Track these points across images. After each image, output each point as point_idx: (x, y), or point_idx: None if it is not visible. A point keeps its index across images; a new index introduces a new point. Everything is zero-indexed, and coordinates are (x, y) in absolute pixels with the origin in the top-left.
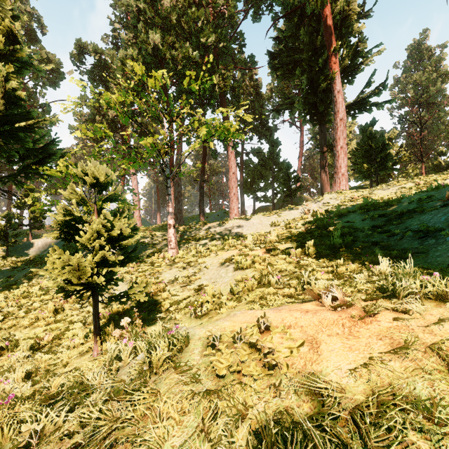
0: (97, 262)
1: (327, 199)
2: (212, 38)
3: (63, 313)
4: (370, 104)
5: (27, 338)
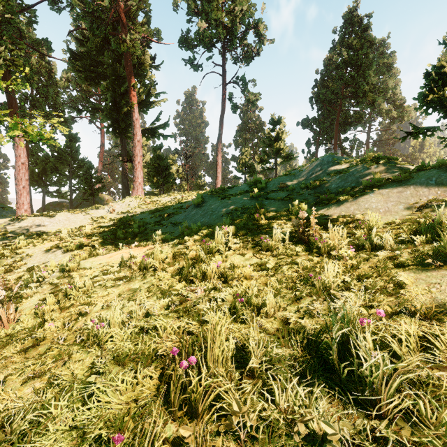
0: None
1: (129, 202)
2: None
3: None
4: (158, 134)
5: None
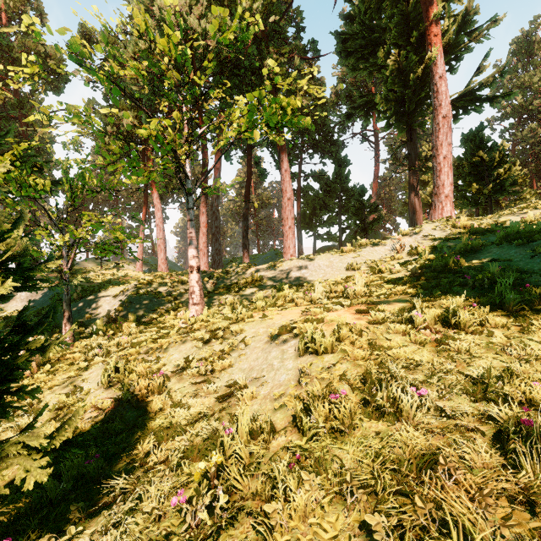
0: None
1: (429, 230)
2: (260, 3)
3: None
4: (481, 100)
5: None
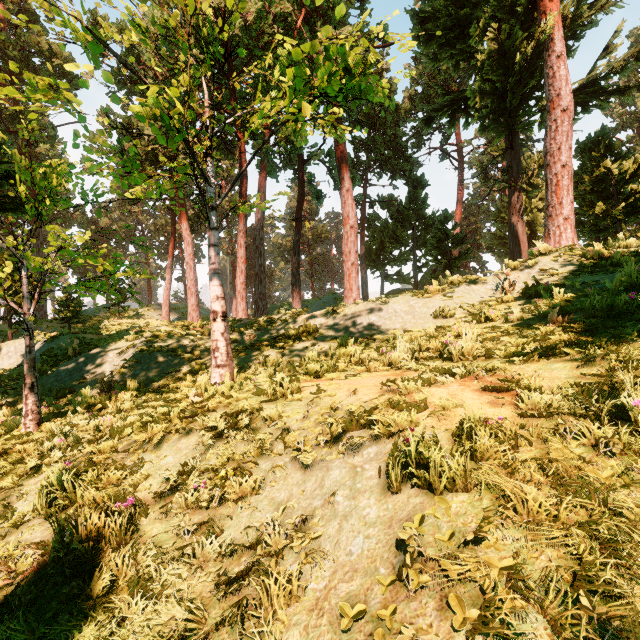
0: None
1: (548, 263)
2: None
3: None
4: (607, 92)
5: None
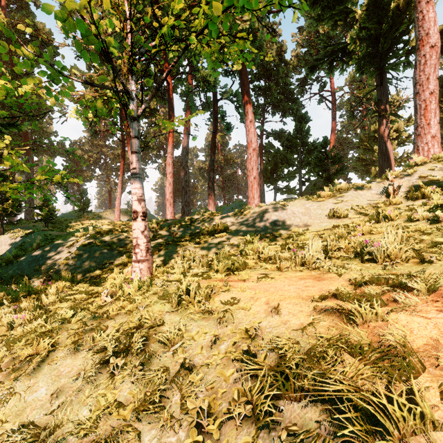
0: None
1: (425, 171)
2: None
3: None
4: None
5: None
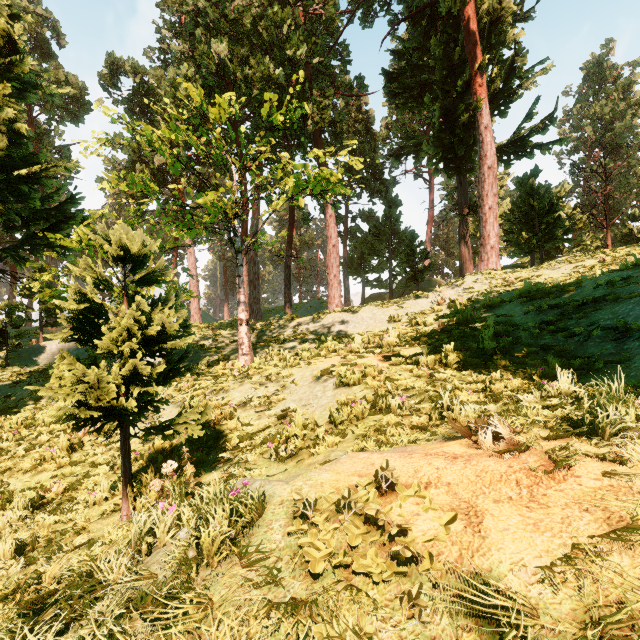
0: (127, 377)
1: (471, 283)
2: (303, 50)
3: (82, 451)
4: (531, 146)
5: (27, 488)
